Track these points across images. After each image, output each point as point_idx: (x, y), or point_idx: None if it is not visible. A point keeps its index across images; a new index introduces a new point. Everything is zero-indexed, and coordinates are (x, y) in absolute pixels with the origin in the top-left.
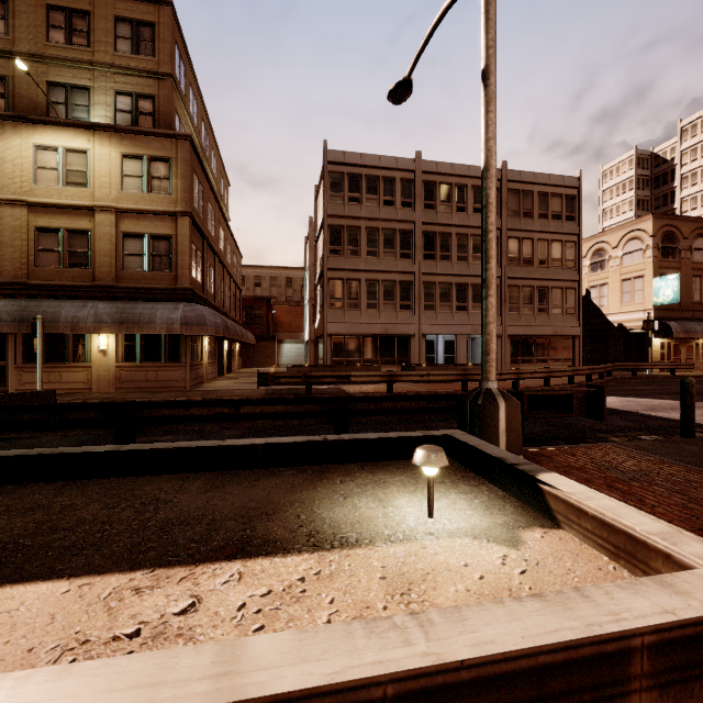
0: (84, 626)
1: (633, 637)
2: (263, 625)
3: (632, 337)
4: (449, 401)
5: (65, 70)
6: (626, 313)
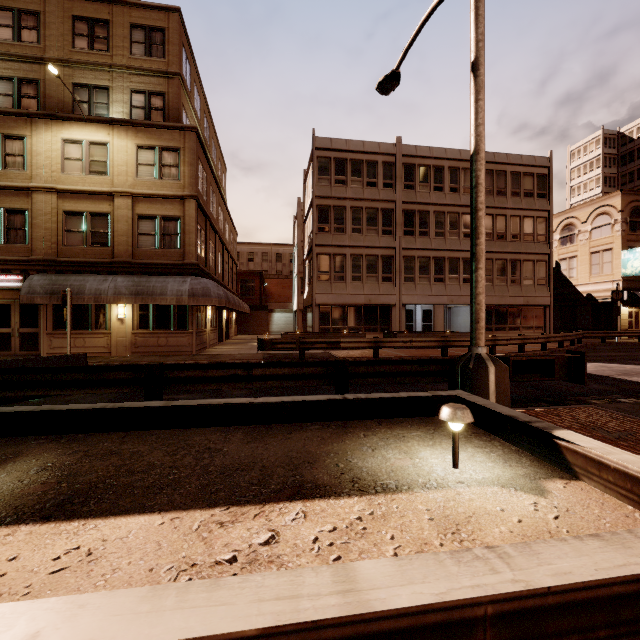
0: (187, 552)
1: None
2: (339, 556)
3: (600, 307)
4: (439, 365)
5: (88, 73)
6: (595, 284)
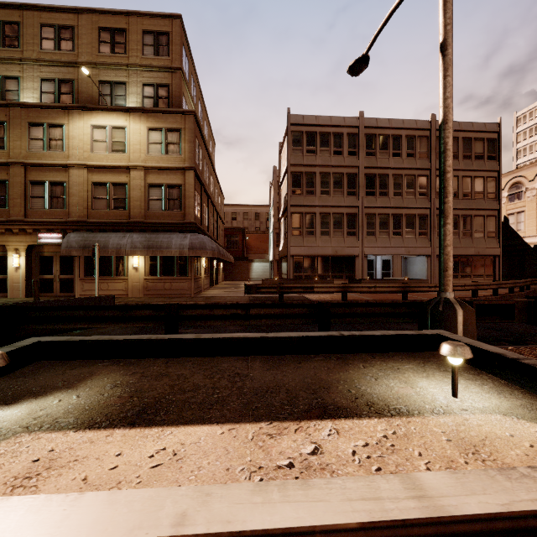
0: (251, 457)
1: None
2: (379, 467)
3: None
4: (408, 308)
5: (110, 72)
6: None
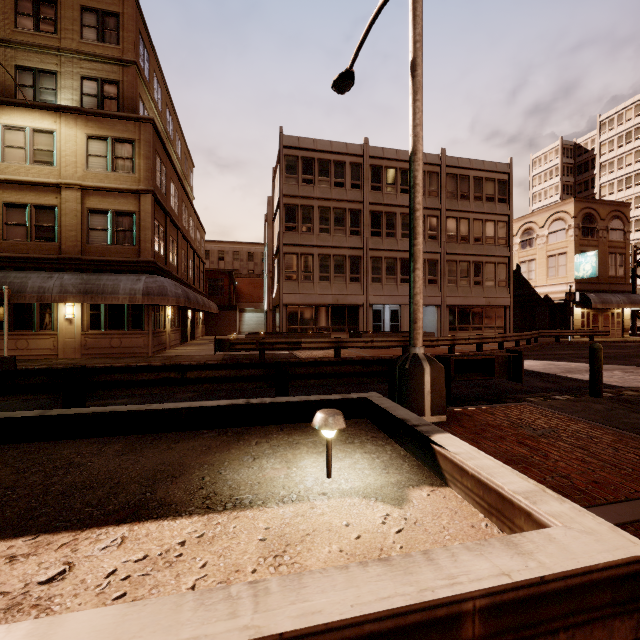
0: None
1: (464, 601)
2: (125, 593)
3: (556, 307)
4: (383, 365)
5: (33, 55)
6: (551, 286)
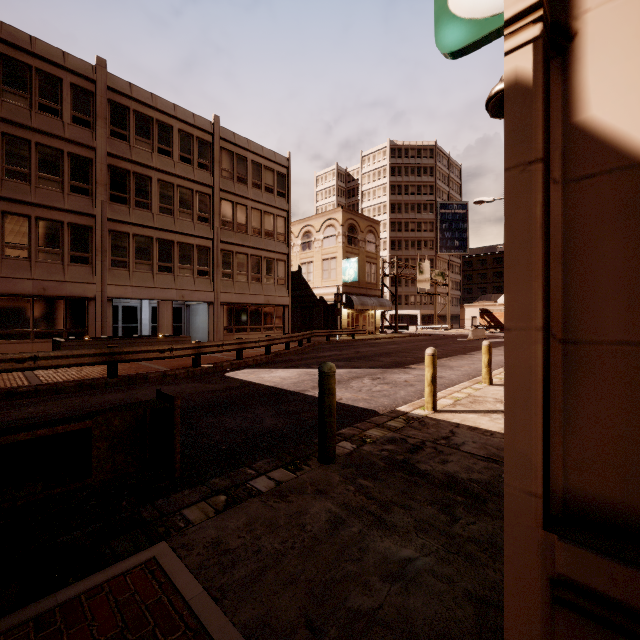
0: None
1: None
2: None
3: (329, 308)
4: None
5: None
6: (325, 288)
